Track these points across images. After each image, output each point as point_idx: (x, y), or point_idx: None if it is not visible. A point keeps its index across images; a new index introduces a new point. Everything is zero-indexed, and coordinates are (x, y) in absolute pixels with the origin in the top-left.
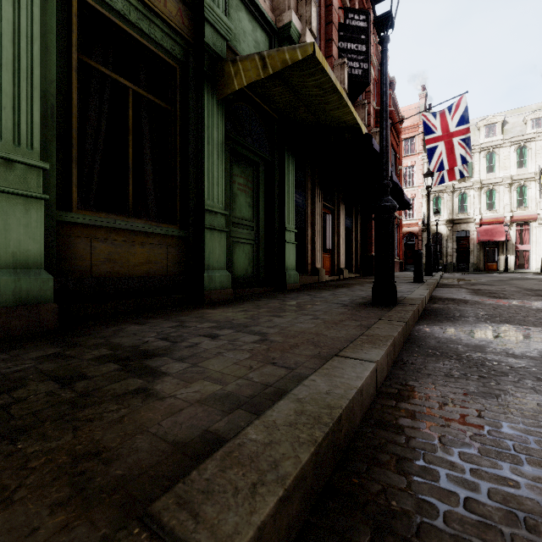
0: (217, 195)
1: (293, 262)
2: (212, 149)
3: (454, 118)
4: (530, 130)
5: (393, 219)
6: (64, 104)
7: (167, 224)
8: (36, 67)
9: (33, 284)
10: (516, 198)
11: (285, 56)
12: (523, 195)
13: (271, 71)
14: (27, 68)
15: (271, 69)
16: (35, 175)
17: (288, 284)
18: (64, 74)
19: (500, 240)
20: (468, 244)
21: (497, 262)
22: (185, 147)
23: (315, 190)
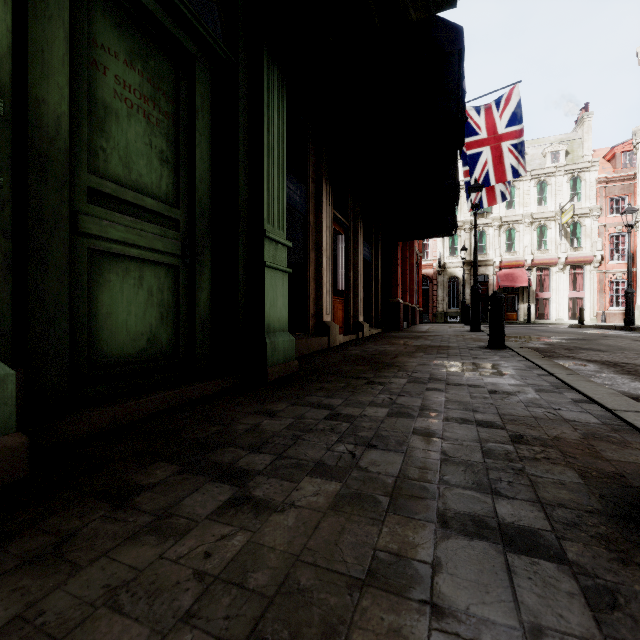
0: None
1: (283, 314)
2: None
3: (503, 115)
4: (550, 164)
5: None
6: None
7: None
8: None
9: None
10: (536, 239)
11: None
12: (543, 236)
13: None
14: None
15: None
16: None
17: (271, 366)
18: None
19: (520, 287)
20: (487, 290)
21: (517, 311)
22: None
23: (322, 185)
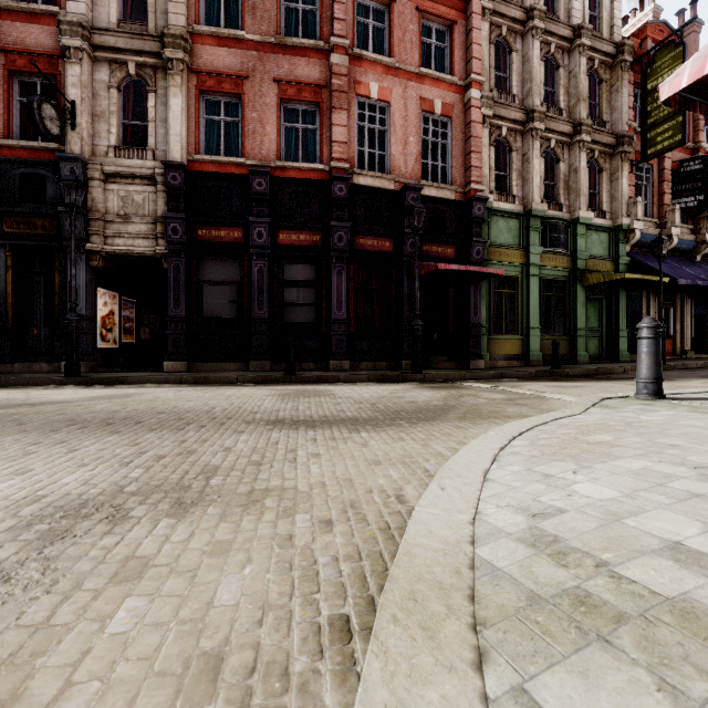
0: (581, 322)
1: (625, 348)
2: (580, 305)
3: None
4: None
5: (663, 332)
6: (539, 309)
7: (563, 336)
8: (538, 305)
9: (539, 355)
10: None
11: (612, 276)
12: None
13: (606, 280)
14: (537, 306)
15: (606, 280)
16: (538, 330)
17: (621, 359)
18: (539, 301)
19: None
20: None
21: None
22: (568, 307)
23: (650, 297)
